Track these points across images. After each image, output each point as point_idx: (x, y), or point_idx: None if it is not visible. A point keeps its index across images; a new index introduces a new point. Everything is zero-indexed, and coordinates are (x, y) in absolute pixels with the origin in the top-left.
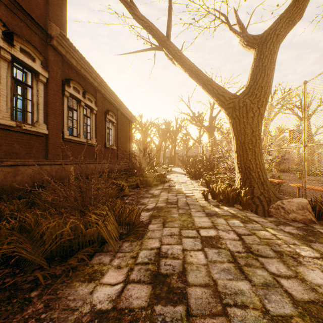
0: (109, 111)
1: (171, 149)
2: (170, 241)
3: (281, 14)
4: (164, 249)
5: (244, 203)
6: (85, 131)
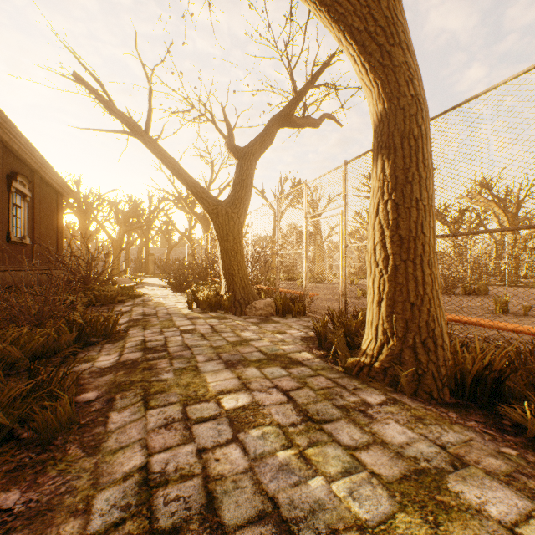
0: (17, 174)
1: (140, 245)
2: (153, 335)
3: (257, 137)
4: (148, 339)
5: (226, 307)
6: None
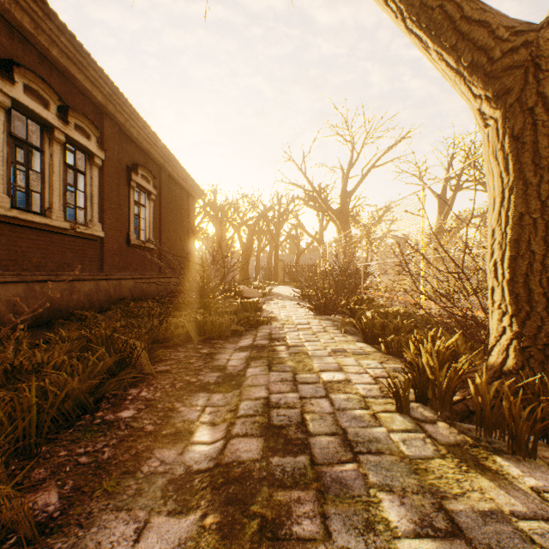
0: (138, 166)
1: (269, 252)
2: None
3: None
4: None
5: None
6: (73, 206)
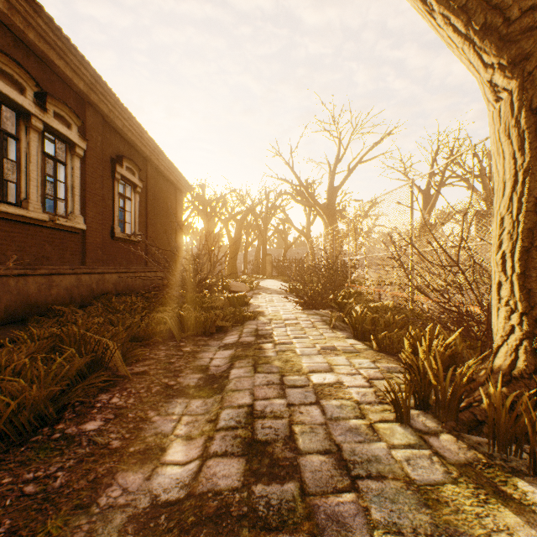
0: (122, 158)
1: (258, 246)
2: None
3: None
4: None
5: None
6: (53, 197)
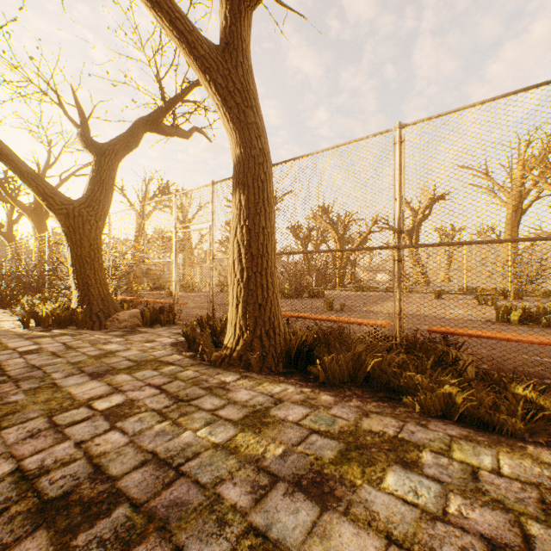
0: None
1: None
2: None
3: (120, 136)
4: None
5: (80, 321)
6: None
